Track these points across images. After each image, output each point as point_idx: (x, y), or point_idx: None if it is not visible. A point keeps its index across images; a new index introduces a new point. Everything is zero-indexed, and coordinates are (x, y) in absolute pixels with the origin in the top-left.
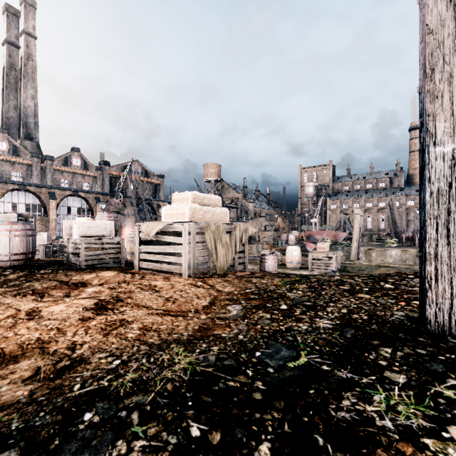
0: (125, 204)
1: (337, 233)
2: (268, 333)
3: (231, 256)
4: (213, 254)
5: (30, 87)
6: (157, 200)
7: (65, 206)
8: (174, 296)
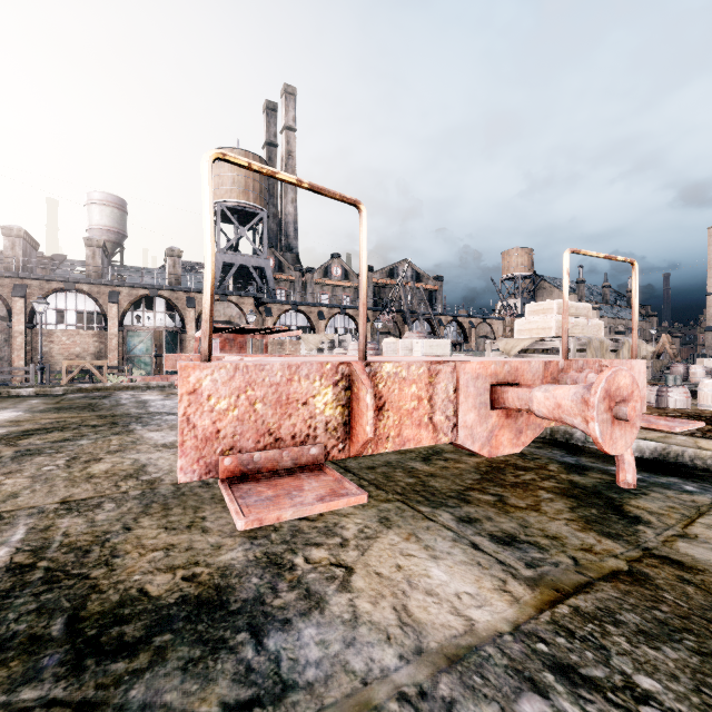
0: (397, 321)
1: None
2: None
3: None
4: None
5: (290, 190)
6: (437, 314)
7: (332, 328)
8: None
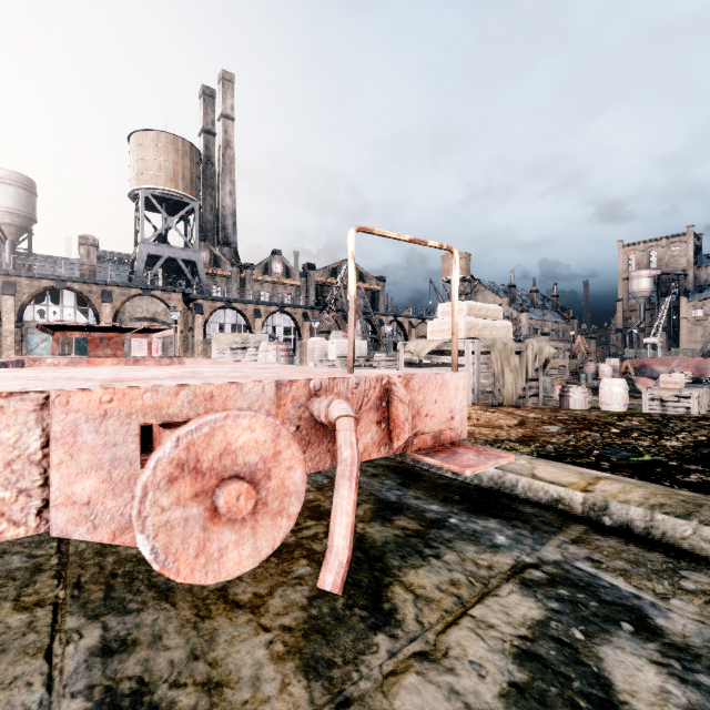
0: (338, 320)
1: (703, 362)
2: (602, 444)
3: (521, 384)
4: (499, 379)
5: (228, 181)
6: (378, 314)
7: (270, 326)
8: (473, 416)
